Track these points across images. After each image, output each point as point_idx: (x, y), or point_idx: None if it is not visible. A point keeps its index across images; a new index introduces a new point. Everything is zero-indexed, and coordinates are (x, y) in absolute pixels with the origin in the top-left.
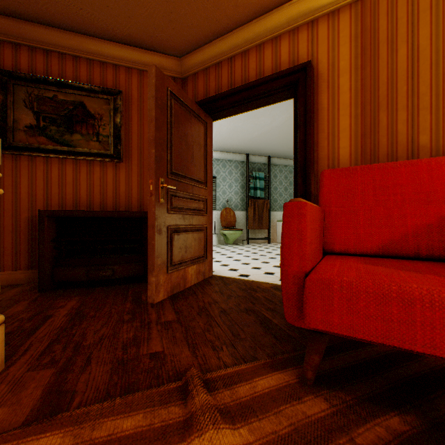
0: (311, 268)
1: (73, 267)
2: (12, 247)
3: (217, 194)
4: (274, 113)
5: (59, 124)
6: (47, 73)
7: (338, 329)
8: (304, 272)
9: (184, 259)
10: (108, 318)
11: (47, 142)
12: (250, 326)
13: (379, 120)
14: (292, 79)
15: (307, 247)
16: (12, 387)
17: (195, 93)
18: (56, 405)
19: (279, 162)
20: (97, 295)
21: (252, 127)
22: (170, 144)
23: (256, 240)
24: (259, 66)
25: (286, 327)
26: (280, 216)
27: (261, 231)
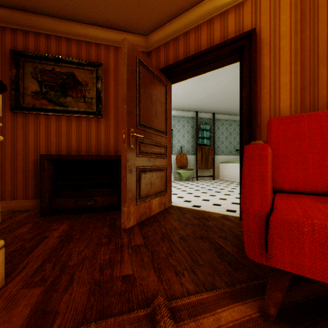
0: (269, 206)
1: (65, 198)
2: (23, 182)
3: (174, 142)
4: (218, 78)
5: (56, 90)
6: (48, 52)
7: (310, 273)
8: (265, 212)
9: (149, 193)
10: (90, 241)
11: (47, 103)
12: (206, 252)
13: (319, 74)
14: (238, 45)
15: (268, 188)
16: (7, 304)
17: (157, 63)
18: (39, 326)
19: (221, 117)
20: (83, 220)
21: (201, 90)
22: (139, 101)
23: (203, 178)
24: (209, 37)
25: (238, 254)
26: (222, 159)
27: (207, 170)
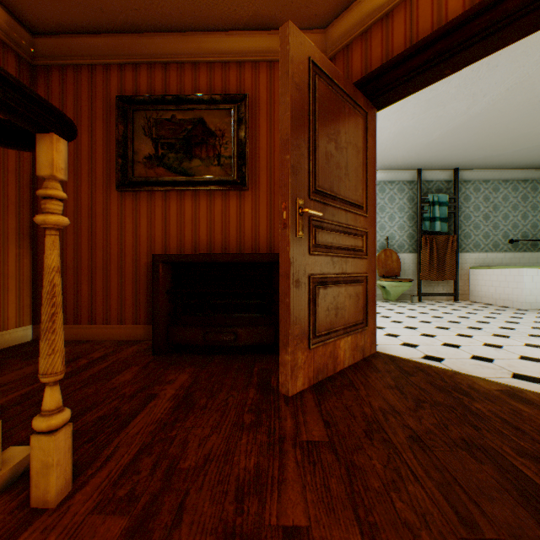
0: None
1: (188, 326)
2: (132, 297)
3: None
4: (475, 91)
5: (177, 150)
6: (165, 91)
7: None
8: None
9: (333, 327)
10: (222, 416)
11: (165, 173)
12: (495, 500)
13: None
14: None
15: None
16: None
17: (346, 75)
18: None
19: (473, 176)
20: (214, 368)
21: (432, 123)
22: (312, 146)
23: (432, 297)
24: None
25: None
26: (475, 260)
27: (441, 282)
